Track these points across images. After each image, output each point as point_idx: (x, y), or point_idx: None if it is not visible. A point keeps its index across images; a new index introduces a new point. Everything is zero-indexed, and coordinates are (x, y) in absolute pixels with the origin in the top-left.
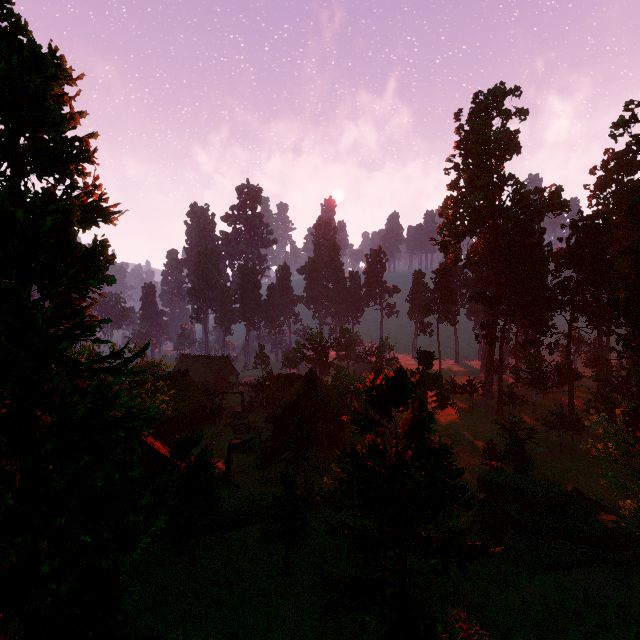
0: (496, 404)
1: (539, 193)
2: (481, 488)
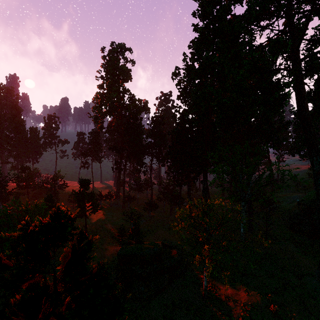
0: (122, 202)
1: (140, 101)
2: (119, 260)
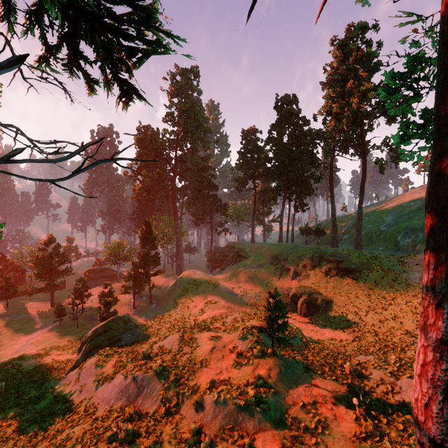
0: None
1: None
2: (85, 275)
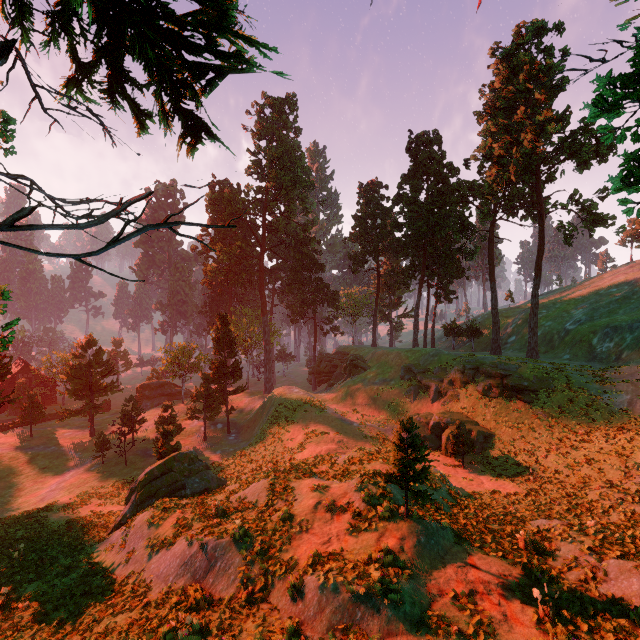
0: None
1: None
2: (137, 392)
